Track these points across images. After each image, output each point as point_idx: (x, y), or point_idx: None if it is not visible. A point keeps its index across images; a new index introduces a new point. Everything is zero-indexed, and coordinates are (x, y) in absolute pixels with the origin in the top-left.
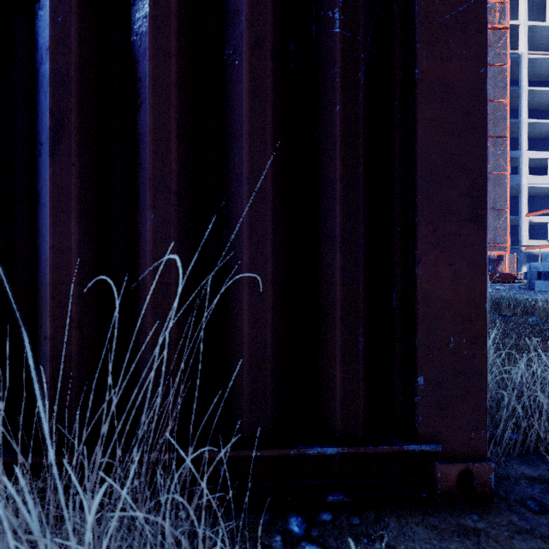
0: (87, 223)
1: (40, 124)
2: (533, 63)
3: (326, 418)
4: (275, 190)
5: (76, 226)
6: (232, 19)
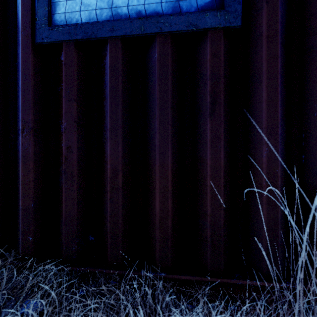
0: (226, 152)
1: (200, 100)
2: None
3: None
4: None
5: (223, 155)
6: (311, 31)
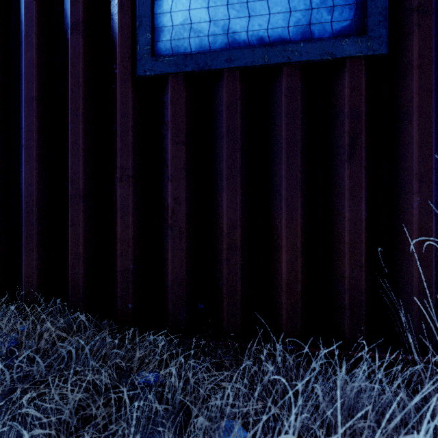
0: (368, 203)
1: (335, 142)
2: None
3: None
4: None
5: (364, 206)
6: None
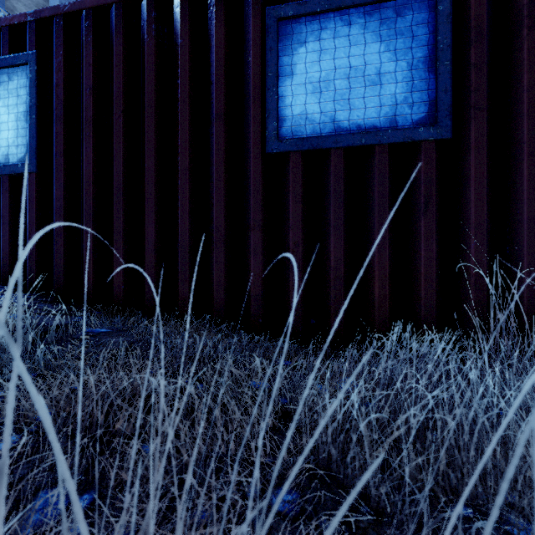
0: (438, 245)
1: (414, 201)
2: None
3: None
4: None
5: (435, 247)
6: (514, 141)
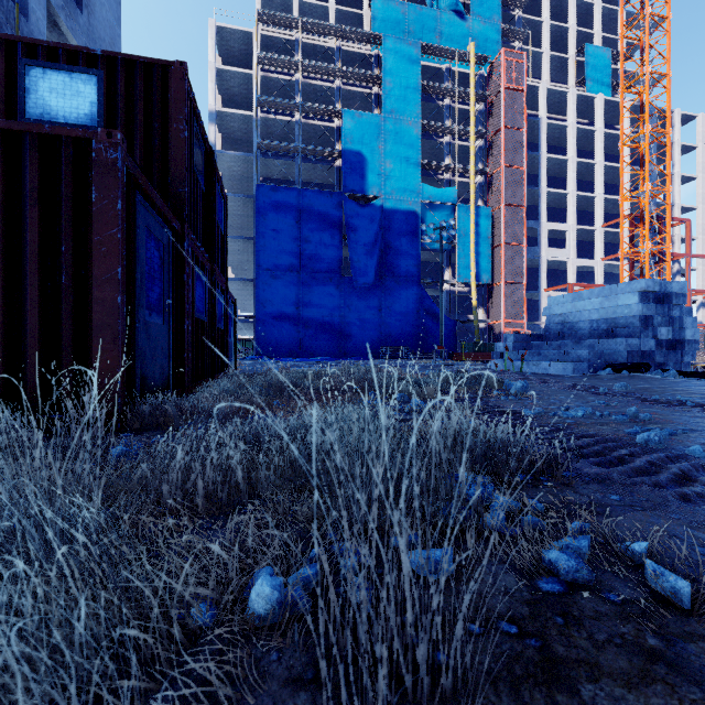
0: None
1: None
2: (553, 128)
3: (61, 407)
4: (41, 333)
5: None
6: (25, 276)
